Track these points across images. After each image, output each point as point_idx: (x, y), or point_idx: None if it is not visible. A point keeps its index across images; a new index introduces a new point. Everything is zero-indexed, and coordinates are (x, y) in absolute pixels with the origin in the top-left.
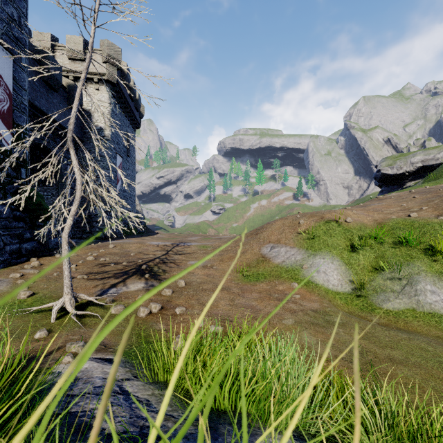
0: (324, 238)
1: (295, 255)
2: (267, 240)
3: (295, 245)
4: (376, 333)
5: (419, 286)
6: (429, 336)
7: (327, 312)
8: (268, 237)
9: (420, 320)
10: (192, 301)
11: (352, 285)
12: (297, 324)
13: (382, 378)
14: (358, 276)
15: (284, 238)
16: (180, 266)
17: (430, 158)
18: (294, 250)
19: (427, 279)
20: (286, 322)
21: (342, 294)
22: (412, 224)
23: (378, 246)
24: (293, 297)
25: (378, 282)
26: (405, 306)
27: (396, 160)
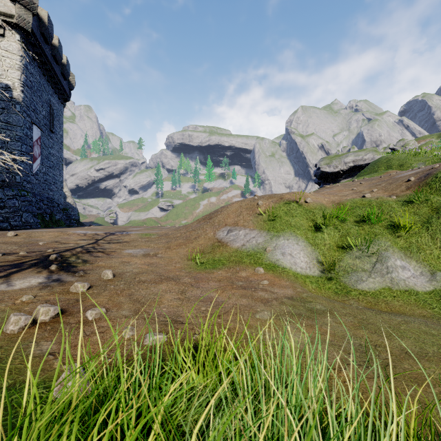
0: (286, 218)
1: (256, 237)
2: (223, 223)
3: (255, 227)
4: (370, 319)
5: (390, 263)
6: (416, 316)
7: (305, 298)
8: (224, 220)
9: (399, 299)
10: (119, 298)
11: (321, 267)
12: (276, 318)
13: (419, 387)
14: (326, 257)
15: (242, 220)
16: (111, 255)
17: (359, 158)
18: (254, 233)
19: (395, 256)
20: (260, 317)
21: (313, 277)
22: (369, 203)
23: (342, 224)
24: (260, 284)
25: (347, 261)
26: (380, 286)
27: (332, 159)
